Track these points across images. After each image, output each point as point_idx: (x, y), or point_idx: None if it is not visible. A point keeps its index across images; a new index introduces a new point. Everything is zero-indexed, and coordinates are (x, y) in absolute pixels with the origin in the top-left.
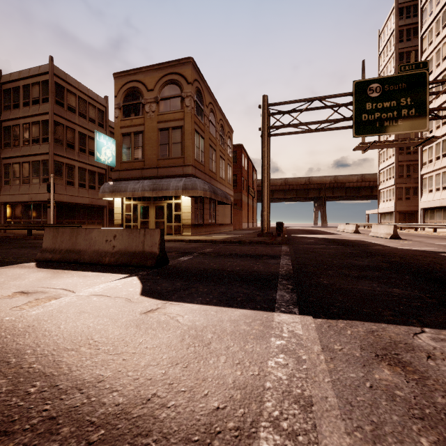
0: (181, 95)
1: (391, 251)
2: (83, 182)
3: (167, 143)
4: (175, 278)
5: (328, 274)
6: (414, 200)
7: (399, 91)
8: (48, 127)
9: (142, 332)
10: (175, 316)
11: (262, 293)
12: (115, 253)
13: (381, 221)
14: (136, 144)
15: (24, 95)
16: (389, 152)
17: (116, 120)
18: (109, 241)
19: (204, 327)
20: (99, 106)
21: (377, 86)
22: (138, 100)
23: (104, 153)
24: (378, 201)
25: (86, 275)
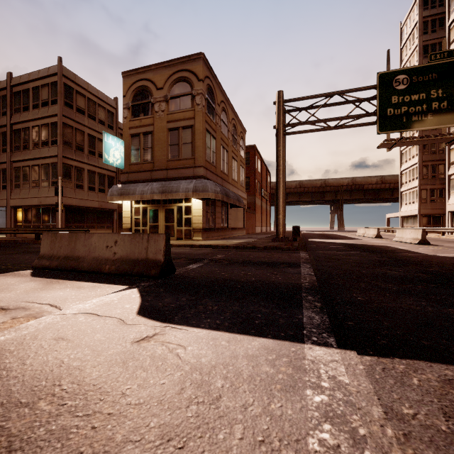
0: (191, 92)
1: (426, 259)
2: (93, 185)
3: (177, 143)
4: (181, 291)
5: (360, 287)
6: (440, 202)
7: (429, 82)
8: (57, 129)
9: (129, 373)
10: (176, 347)
11: (284, 313)
12: (116, 260)
13: (403, 225)
14: (146, 145)
15: (34, 97)
16: (412, 151)
17: (125, 121)
18: (110, 247)
19: (212, 368)
20: (108, 108)
21: (404, 78)
22: (147, 99)
23: (112, 155)
24: (400, 204)
25: (80, 286)
